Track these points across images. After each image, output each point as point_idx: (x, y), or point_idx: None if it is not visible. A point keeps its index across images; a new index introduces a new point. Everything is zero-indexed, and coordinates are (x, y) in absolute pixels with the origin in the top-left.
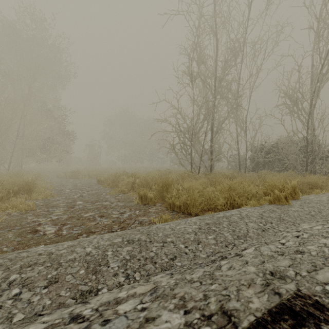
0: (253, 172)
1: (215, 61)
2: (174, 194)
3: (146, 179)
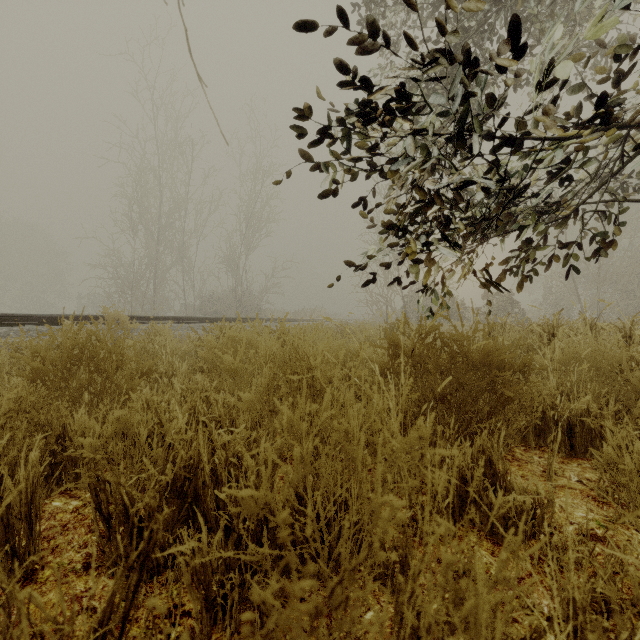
0: None
1: (159, 211)
2: None
3: None
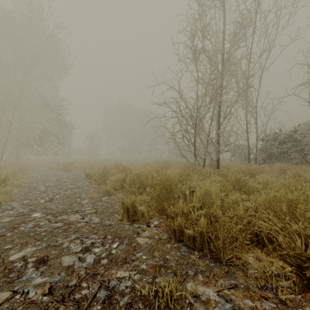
0: (267, 165)
1: (223, 34)
2: (180, 209)
3: (139, 176)
